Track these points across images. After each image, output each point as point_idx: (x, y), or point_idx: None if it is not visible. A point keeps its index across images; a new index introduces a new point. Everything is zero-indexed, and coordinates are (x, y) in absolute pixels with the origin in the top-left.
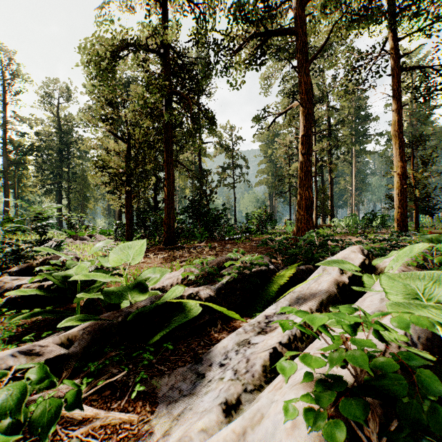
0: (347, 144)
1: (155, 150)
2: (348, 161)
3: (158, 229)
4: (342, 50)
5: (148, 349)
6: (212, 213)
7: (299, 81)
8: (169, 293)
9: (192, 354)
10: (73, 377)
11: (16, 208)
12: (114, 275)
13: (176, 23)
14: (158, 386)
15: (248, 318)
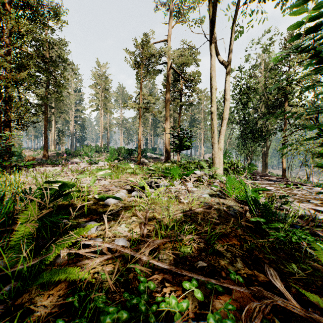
0: None
1: None
2: None
3: None
4: None
5: None
6: None
7: None
8: None
9: None
10: None
11: None
12: None
13: None
14: None
15: None
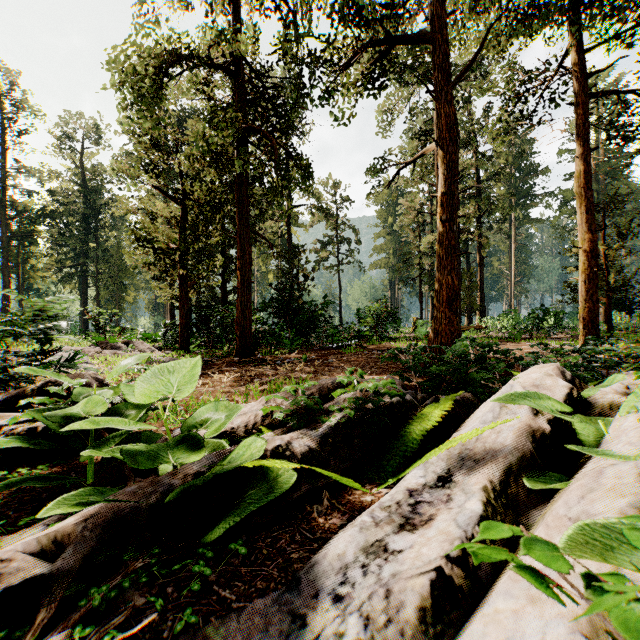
0: (505, 208)
1: (223, 215)
2: (505, 234)
3: (227, 333)
4: (501, 67)
5: (202, 553)
6: (307, 309)
7: (437, 112)
8: (240, 450)
9: (280, 562)
10: (61, 615)
11: (20, 302)
12: (153, 409)
13: (254, 28)
14: (217, 639)
15: (373, 485)
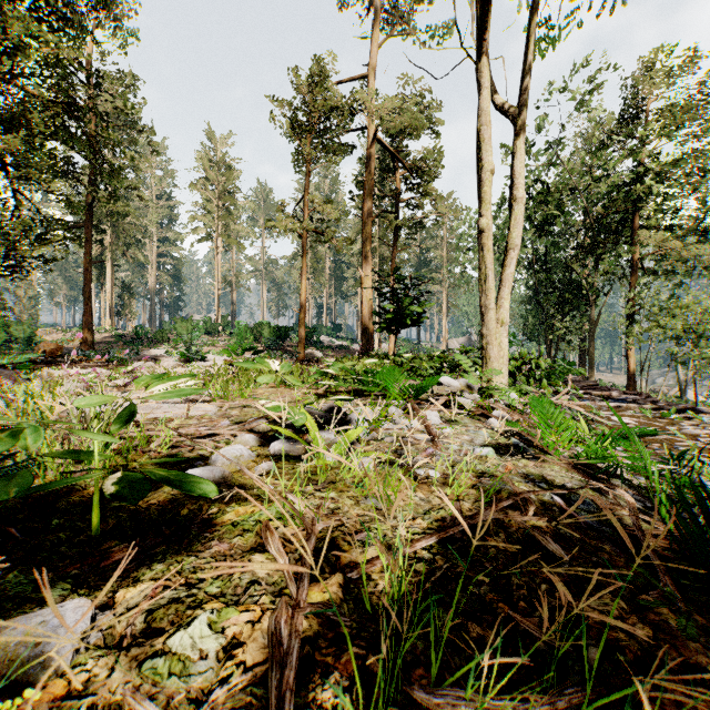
0: None
1: None
2: None
3: None
4: None
5: None
6: None
7: None
8: None
9: None
10: None
11: None
12: None
13: None
14: None
15: None
